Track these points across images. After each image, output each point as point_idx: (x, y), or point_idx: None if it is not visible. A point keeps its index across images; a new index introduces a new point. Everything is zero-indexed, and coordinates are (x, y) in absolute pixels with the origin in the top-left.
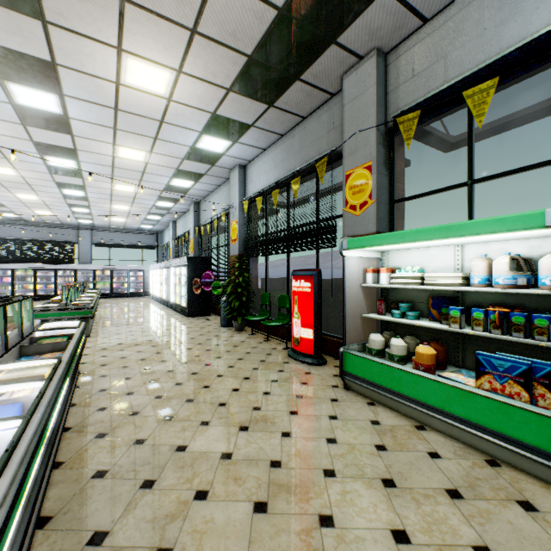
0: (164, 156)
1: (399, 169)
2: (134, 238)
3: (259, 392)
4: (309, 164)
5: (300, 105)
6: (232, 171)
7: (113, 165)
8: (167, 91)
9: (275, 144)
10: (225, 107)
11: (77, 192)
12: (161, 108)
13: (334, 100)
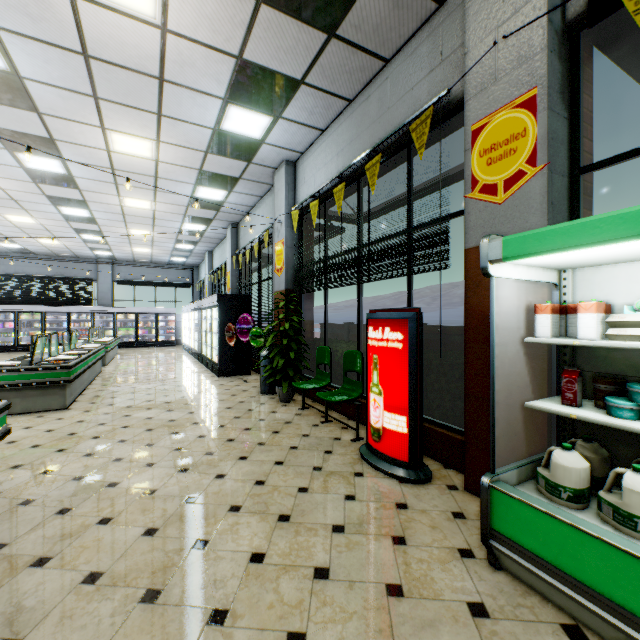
0: (179, 147)
1: (583, 109)
2: (165, 274)
3: (305, 567)
4: (396, 132)
5: (380, 31)
6: (277, 171)
7: (112, 166)
8: (156, 9)
9: (338, 118)
10: (255, 42)
11: (78, 211)
12: (155, 51)
13: (442, 12)
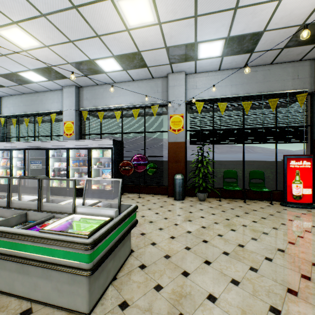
0: (159, 34)
1: None
2: None
3: None
4: (280, 92)
5: (286, 56)
6: (174, 74)
7: (79, 5)
8: None
9: (232, 69)
10: (276, 32)
11: None
12: None
13: (298, 63)
